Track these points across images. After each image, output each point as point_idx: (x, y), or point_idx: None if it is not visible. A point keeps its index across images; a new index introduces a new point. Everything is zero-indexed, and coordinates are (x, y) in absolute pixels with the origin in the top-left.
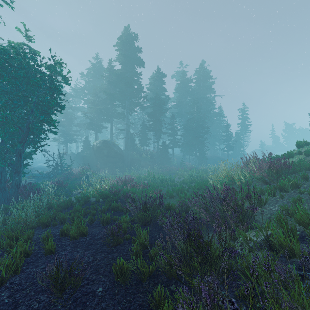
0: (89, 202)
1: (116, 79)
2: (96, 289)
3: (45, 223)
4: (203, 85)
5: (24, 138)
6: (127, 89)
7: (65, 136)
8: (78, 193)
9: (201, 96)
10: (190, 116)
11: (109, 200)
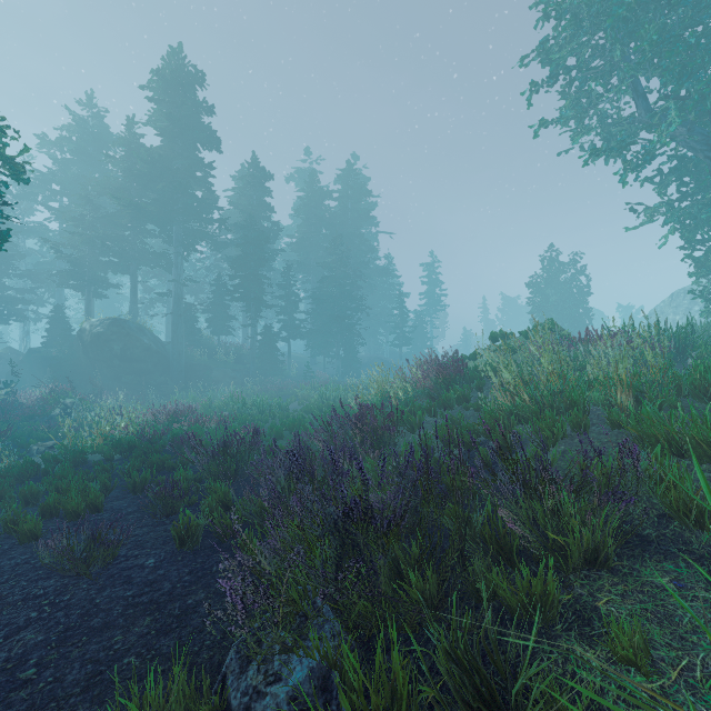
0: (86, 464)
1: (149, 169)
2: (144, 562)
3: None
4: (354, 209)
5: None
6: (176, 198)
7: None
8: (48, 448)
9: (349, 231)
10: (326, 270)
11: (139, 454)
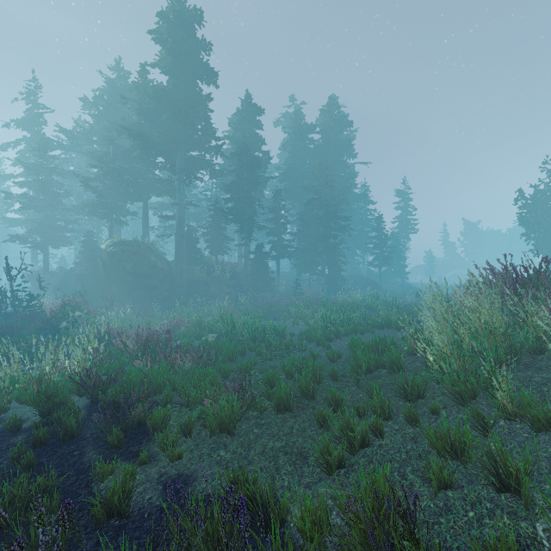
0: None
1: (156, 106)
2: None
3: None
4: (336, 140)
5: None
6: (179, 130)
7: (42, 232)
8: (1, 380)
9: (331, 159)
10: (310, 197)
11: (40, 435)
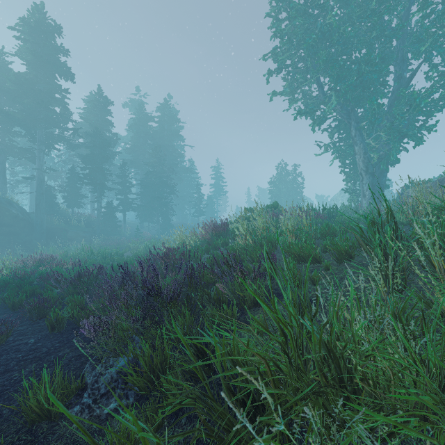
0: None
1: (16, 87)
2: (27, 341)
3: None
4: (169, 129)
5: None
6: (39, 111)
7: None
8: None
9: (165, 143)
10: (150, 167)
11: (13, 287)
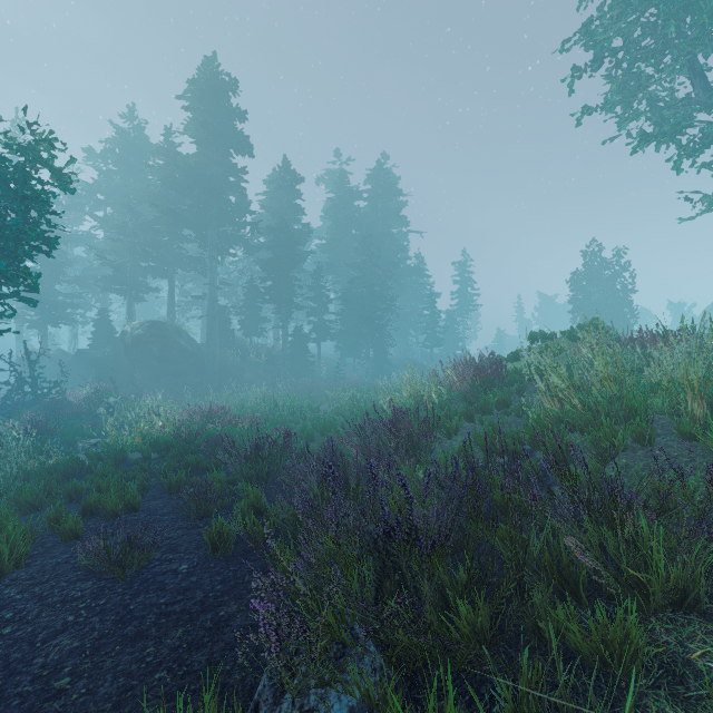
0: (127, 462)
1: (185, 176)
2: (178, 568)
3: (33, 502)
4: (384, 208)
5: None
6: (211, 204)
7: (41, 309)
8: (93, 446)
9: (379, 231)
10: (356, 271)
11: (175, 453)
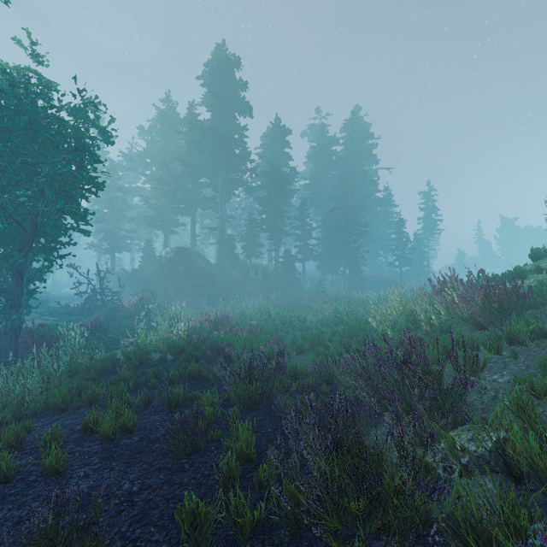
0: (149, 362)
1: (202, 137)
2: None
3: (59, 404)
4: (357, 150)
5: (28, 243)
6: (221, 156)
7: (111, 240)
8: (130, 344)
9: (353, 169)
10: (333, 204)
11: (184, 358)
